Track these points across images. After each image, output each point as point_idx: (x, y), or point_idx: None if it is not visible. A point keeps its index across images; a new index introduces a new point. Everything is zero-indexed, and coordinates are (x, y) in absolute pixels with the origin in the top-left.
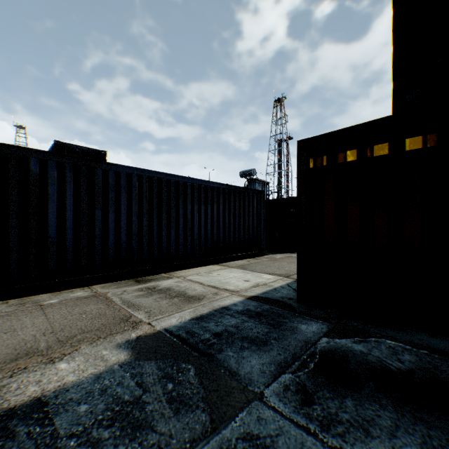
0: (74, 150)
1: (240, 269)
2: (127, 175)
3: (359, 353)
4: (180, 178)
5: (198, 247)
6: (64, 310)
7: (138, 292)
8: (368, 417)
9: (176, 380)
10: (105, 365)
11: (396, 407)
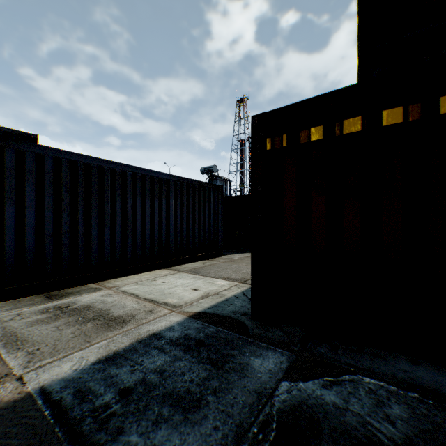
0: None
1: (192, 274)
2: (36, 156)
3: (333, 410)
4: (117, 165)
5: (141, 249)
6: None
7: (40, 315)
8: None
9: None
10: None
11: None
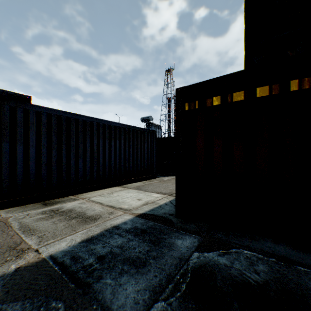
0: (0, 93)
1: (136, 190)
2: (36, 112)
3: (224, 267)
4: (87, 118)
5: (103, 173)
6: None
7: (41, 215)
8: None
9: None
10: None
11: None
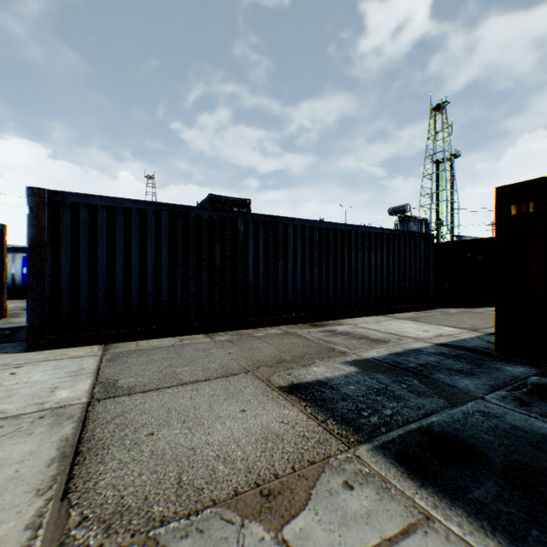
0: (223, 201)
1: (412, 321)
2: (301, 227)
3: None
4: (345, 226)
5: (361, 296)
6: (275, 340)
7: (322, 333)
8: None
9: (406, 384)
10: (345, 372)
11: None
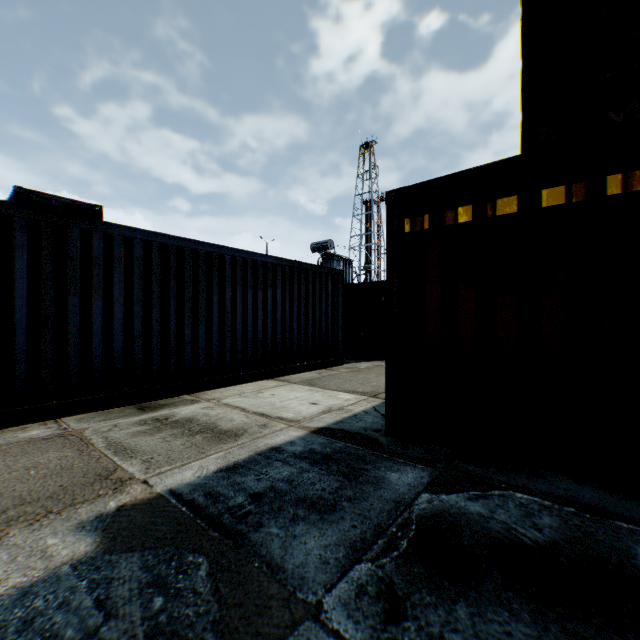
0: (48, 203)
1: (307, 386)
2: (125, 240)
3: (477, 518)
4: (214, 248)
5: (242, 353)
6: None
7: (139, 426)
8: (493, 638)
9: (171, 589)
10: (46, 568)
11: (536, 615)
